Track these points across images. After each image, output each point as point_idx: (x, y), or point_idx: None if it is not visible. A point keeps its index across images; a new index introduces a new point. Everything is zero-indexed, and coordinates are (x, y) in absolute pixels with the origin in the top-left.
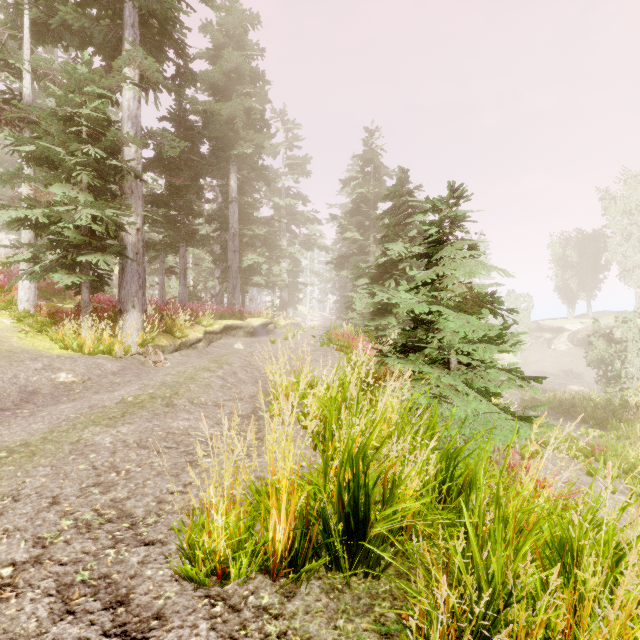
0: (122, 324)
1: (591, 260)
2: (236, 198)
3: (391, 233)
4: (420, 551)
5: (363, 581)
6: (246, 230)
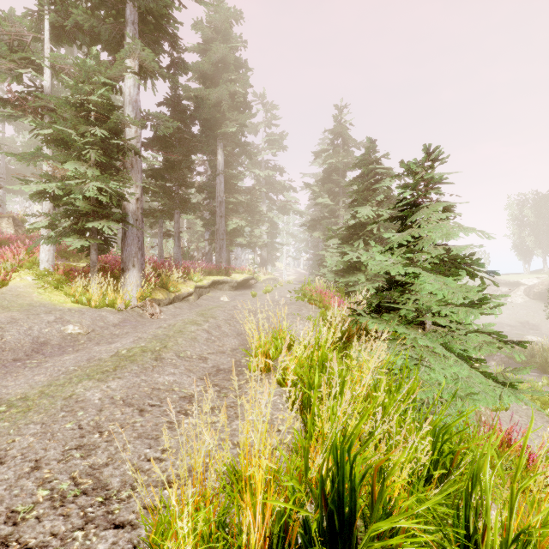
0: (124, 281)
1: (547, 219)
2: (222, 171)
3: (360, 198)
4: None
5: None
6: (231, 198)
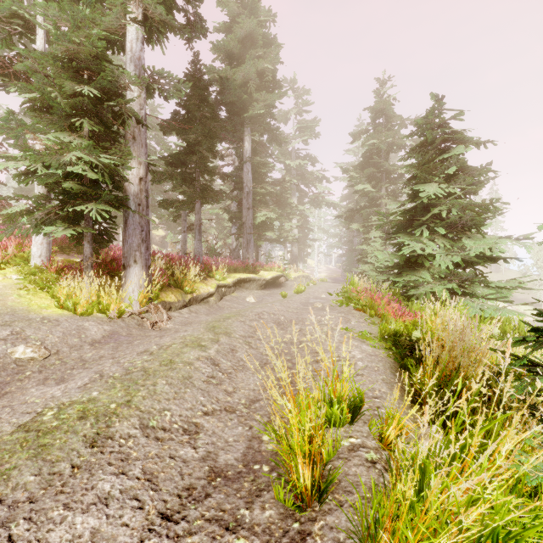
0: (125, 280)
1: None
2: (249, 158)
3: (422, 172)
4: None
5: None
6: (259, 188)
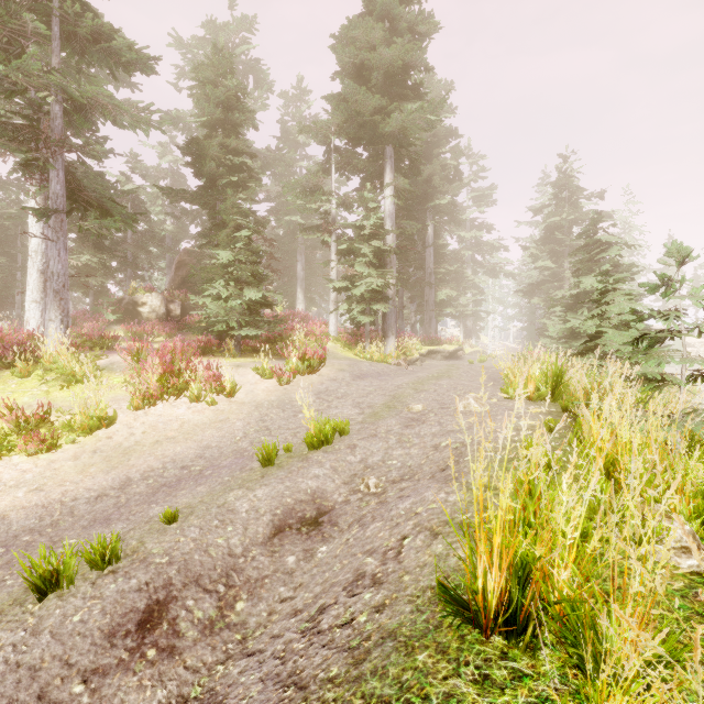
0: (385, 345)
1: None
2: (433, 243)
3: (584, 268)
4: (573, 387)
5: (557, 404)
6: (440, 269)
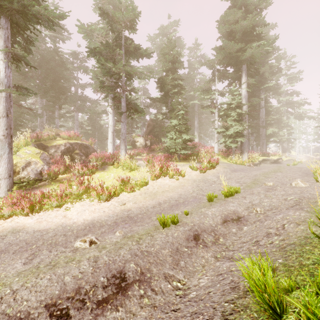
0: (242, 157)
1: None
2: (265, 106)
3: None
4: None
5: None
6: (268, 118)
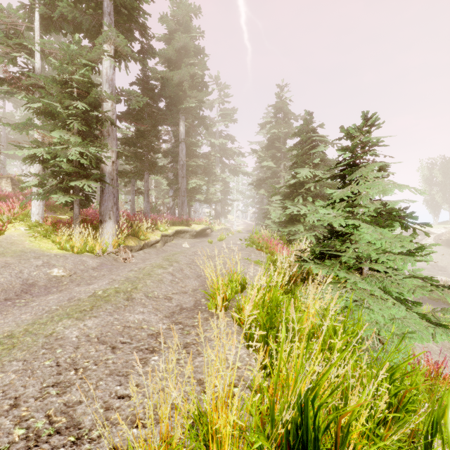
0: (102, 231)
1: None
2: (184, 139)
3: (299, 161)
4: None
5: None
6: (191, 162)
